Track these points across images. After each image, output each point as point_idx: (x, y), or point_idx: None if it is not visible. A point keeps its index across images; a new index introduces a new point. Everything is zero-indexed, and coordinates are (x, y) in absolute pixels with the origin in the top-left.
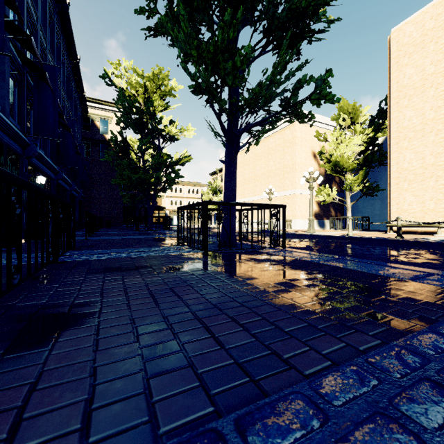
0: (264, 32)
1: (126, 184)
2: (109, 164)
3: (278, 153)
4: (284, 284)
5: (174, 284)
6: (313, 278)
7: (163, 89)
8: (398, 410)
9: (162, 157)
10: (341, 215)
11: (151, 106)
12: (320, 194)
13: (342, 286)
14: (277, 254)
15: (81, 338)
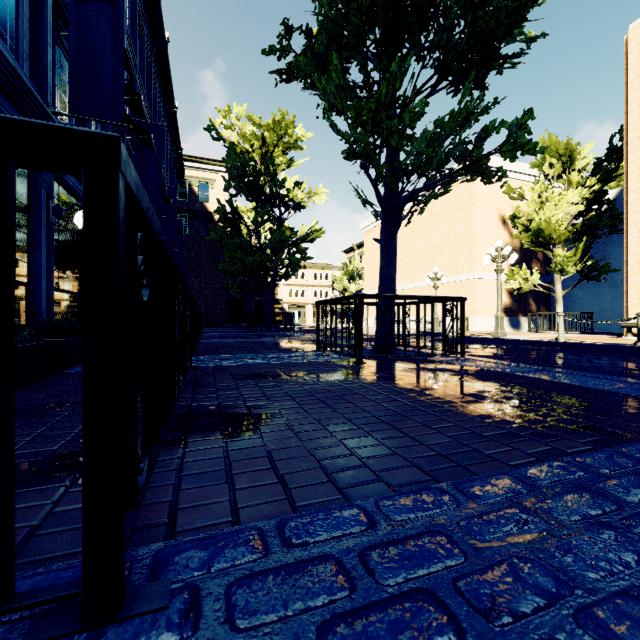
0: (436, 67)
1: (238, 269)
2: (211, 242)
3: (447, 220)
4: (472, 396)
5: (339, 392)
6: (508, 391)
7: (286, 141)
8: (601, 489)
9: (284, 232)
10: (547, 310)
11: (272, 165)
12: (513, 279)
13: (548, 400)
14: (455, 363)
15: (278, 432)
